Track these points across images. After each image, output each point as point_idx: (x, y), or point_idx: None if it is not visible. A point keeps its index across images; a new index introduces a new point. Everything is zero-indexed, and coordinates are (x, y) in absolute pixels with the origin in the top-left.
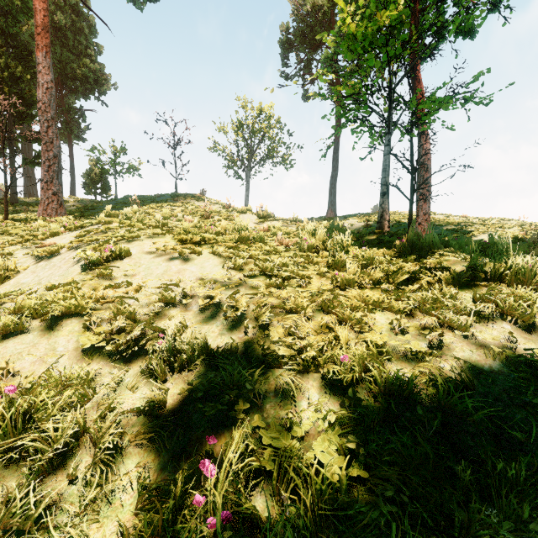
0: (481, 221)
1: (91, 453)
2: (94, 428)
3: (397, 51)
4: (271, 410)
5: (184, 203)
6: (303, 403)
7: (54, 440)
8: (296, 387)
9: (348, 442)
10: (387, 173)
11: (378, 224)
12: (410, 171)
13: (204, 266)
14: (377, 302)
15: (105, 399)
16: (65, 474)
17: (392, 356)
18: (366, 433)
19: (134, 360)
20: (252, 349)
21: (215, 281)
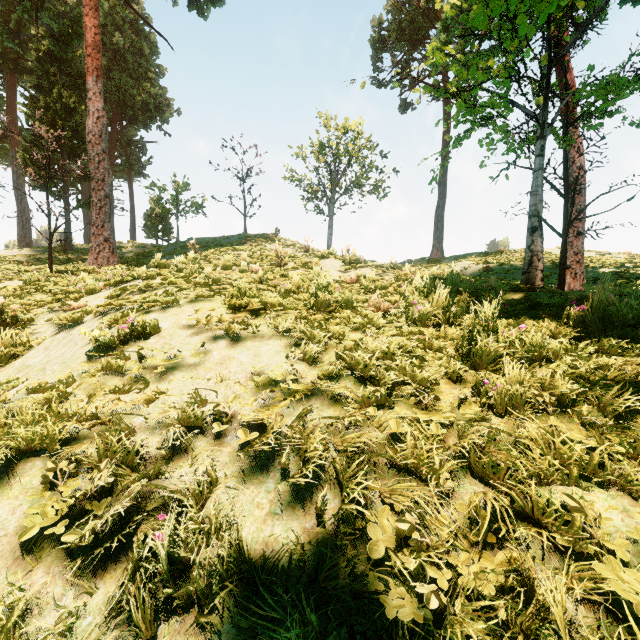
0: None
1: None
2: None
3: (566, 2)
4: None
5: (253, 245)
6: None
7: None
8: None
9: None
10: (538, 198)
11: (525, 274)
12: (563, 195)
13: (260, 352)
14: (590, 463)
15: None
16: None
17: None
18: None
19: (112, 562)
20: (331, 568)
21: (273, 384)
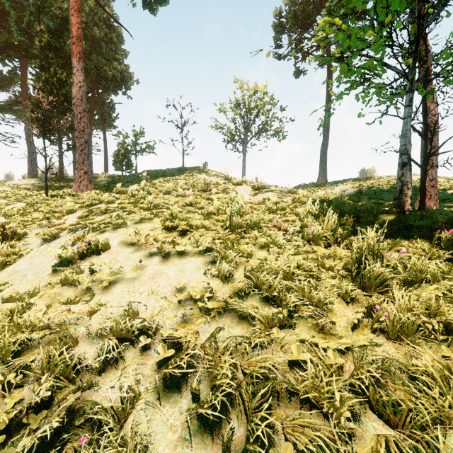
0: None
1: None
2: None
3: None
4: None
5: (188, 175)
6: None
7: None
8: None
9: None
10: (408, 139)
11: (396, 200)
12: (423, 136)
13: (184, 268)
14: None
15: None
16: None
17: None
18: None
19: None
20: None
21: (193, 299)
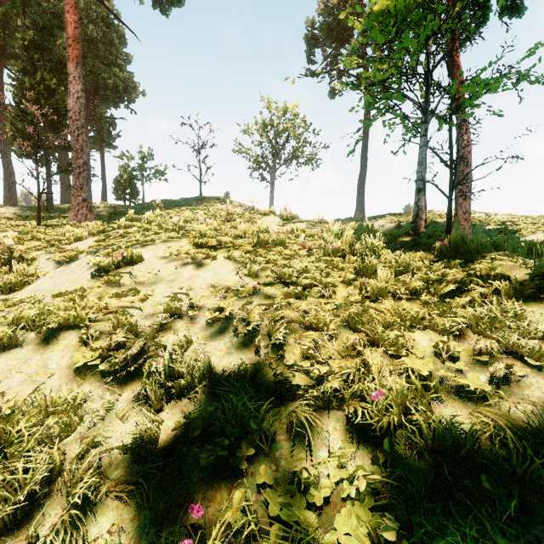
0: (529, 220)
1: (63, 503)
2: (68, 471)
3: (436, 26)
4: (280, 460)
5: (208, 206)
6: (322, 454)
7: (21, 485)
8: (314, 430)
9: (384, 531)
10: (423, 167)
11: (413, 223)
12: (449, 166)
13: (218, 272)
14: (416, 318)
15: (91, 430)
16: (29, 531)
17: (441, 394)
18: (408, 512)
19: (130, 381)
20: (263, 373)
21: (227, 289)
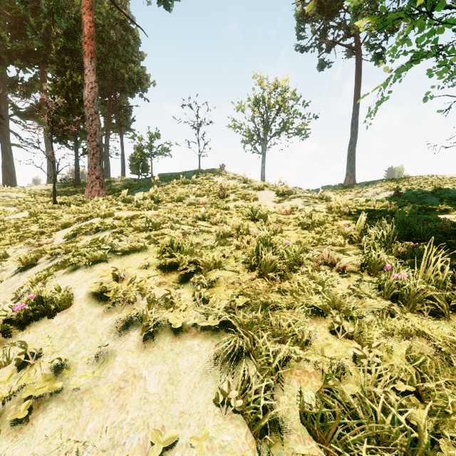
0: None
1: None
2: None
3: None
4: None
5: (204, 179)
6: None
7: None
8: None
9: None
10: None
11: None
12: None
13: (178, 370)
14: None
15: None
16: None
17: None
18: None
19: None
20: None
21: None
